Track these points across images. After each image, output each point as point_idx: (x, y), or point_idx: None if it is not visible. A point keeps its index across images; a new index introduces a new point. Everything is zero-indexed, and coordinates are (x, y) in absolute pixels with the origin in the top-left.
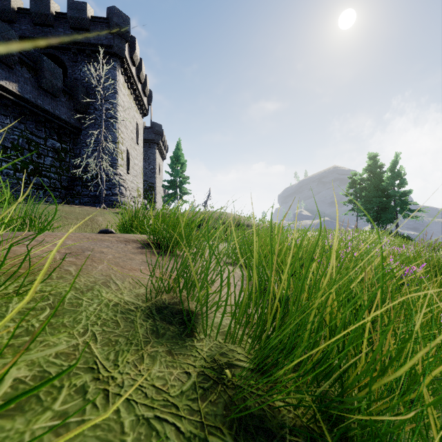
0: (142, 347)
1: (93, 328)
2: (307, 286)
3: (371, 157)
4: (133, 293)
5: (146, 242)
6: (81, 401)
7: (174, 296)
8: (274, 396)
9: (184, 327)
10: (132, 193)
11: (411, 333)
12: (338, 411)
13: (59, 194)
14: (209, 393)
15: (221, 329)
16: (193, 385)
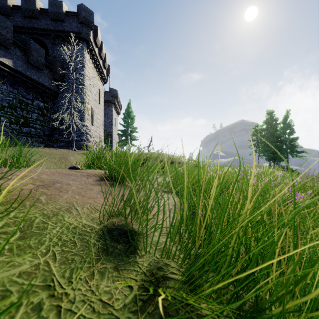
0: (94, 264)
1: (54, 248)
2: (227, 213)
3: (268, 113)
4: (90, 217)
5: (103, 175)
6: (36, 318)
7: (122, 219)
8: (201, 305)
9: (129, 245)
10: (95, 139)
11: (318, 256)
12: (254, 318)
13: (42, 140)
14: (147, 304)
15: (158, 246)
16: (134, 297)
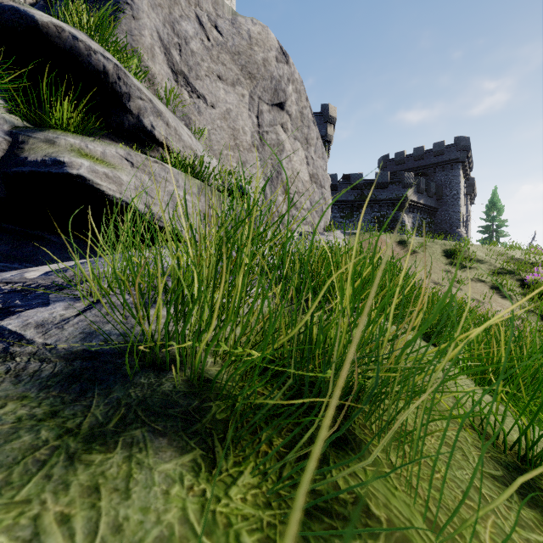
0: None
1: None
2: None
3: None
4: None
5: None
6: None
7: None
8: None
9: None
10: None
11: None
12: None
13: None
14: None
15: None
16: None
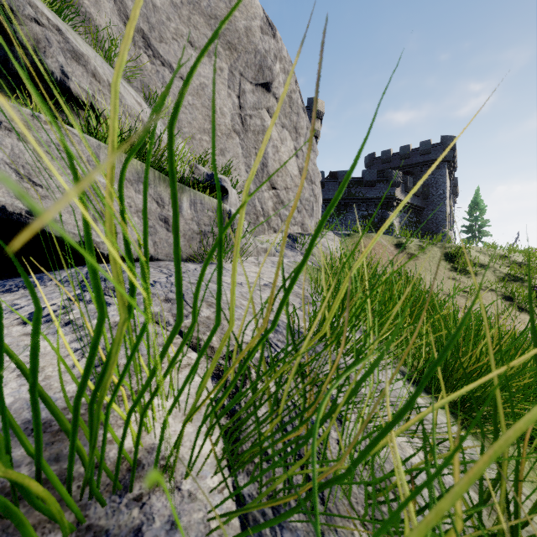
0: None
1: None
2: None
3: None
4: None
5: None
6: None
7: None
8: None
9: None
10: None
11: None
12: None
13: None
14: None
15: None
16: None
